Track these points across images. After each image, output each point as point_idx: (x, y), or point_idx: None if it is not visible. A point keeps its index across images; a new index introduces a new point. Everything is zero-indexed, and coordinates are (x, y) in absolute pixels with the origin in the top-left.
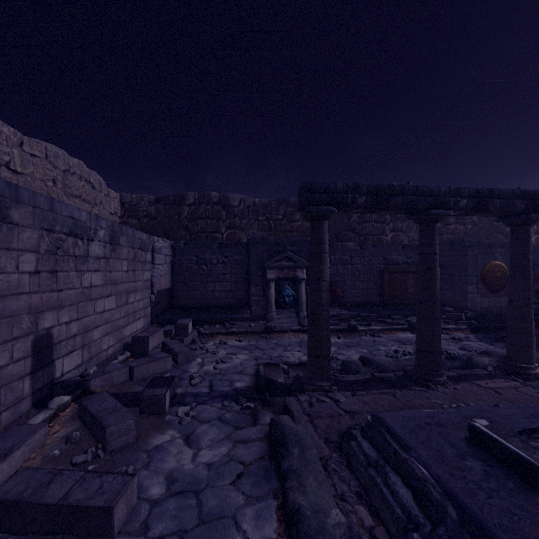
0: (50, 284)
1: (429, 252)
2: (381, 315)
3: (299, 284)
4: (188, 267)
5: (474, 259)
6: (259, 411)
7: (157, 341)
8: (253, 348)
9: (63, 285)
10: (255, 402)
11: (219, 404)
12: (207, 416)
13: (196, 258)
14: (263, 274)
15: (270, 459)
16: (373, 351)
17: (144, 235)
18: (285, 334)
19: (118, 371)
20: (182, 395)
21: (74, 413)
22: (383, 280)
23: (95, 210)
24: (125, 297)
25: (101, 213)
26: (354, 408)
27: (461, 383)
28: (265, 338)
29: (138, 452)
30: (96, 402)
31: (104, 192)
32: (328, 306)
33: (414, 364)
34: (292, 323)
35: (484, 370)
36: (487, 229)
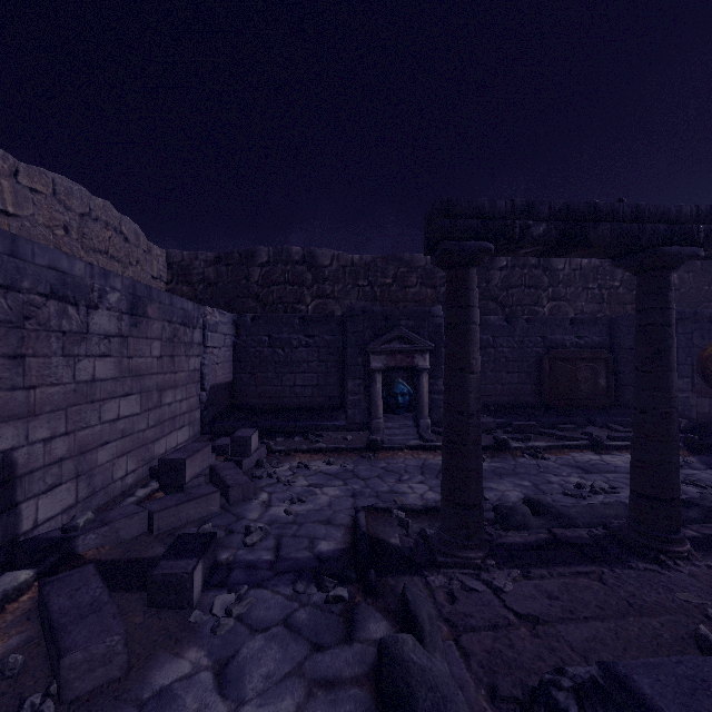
0: (9, 377)
1: (659, 322)
2: (543, 423)
3: (418, 376)
4: (257, 351)
5: (687, 339)
6: (358, 607)
7: (199, 465)
8: (350, 475)
9: (38, 379)
10: (351, 586)
11: (288, 588)
12: (264, 616)
13: (269, 338)
14: (364, 361)
15: None
16: (540, 484)
17: (189, 304)
18: (399, 453)
19: (128, 520)
20: (228, 565)
21: (33, 605)
22: (542, 371)
23: (129, 272)
24: (157, 396)
25: (138, 276)
26: (534, 607)
27: None
28: (368, 460)
29: (122, 707)
30: (68, 587)
31: (143, 247)
32: (478, 416)
33: (627, 517)
34: (408, 436)
35: None
36: (693, 296)
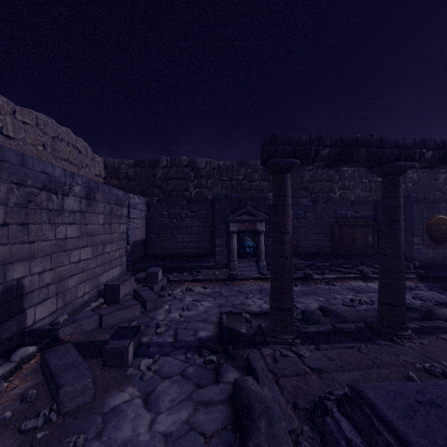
0: (20, 236)
1: (394, 204)
2: (334, 264)
3: (258, 236)
4: (160, 221)
5: (420, 214)
6: (222, 365)
7: (128, 288)
8: (217, 295)
9: (35, 237)
10: (218, 355)
11: (182, 356)
12: (169, 370)
13: (167, 213)
14: (226, 227)
15: (234, 430)
16: (330, 299)
17: (120, 192)
18: (246, 282)
19: (88, 319)
20: (147, 344)
21: (38, 365)
22: (334, 233)
23: (81, 172)
24: (102, 248)
25: (87, 174)
26: (320, 364)
27: (426, 337)
28: (228, 286)
29: (93, 415)
30: (58, 355)
31: (90, 156)
32: (290, 258)
33: (376, 316)
34: (252, 271)
35: (445, 322)
36: (426, 187)
